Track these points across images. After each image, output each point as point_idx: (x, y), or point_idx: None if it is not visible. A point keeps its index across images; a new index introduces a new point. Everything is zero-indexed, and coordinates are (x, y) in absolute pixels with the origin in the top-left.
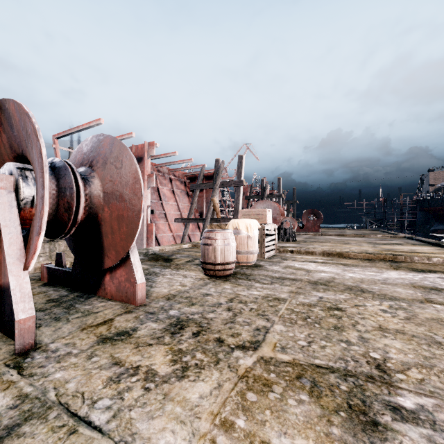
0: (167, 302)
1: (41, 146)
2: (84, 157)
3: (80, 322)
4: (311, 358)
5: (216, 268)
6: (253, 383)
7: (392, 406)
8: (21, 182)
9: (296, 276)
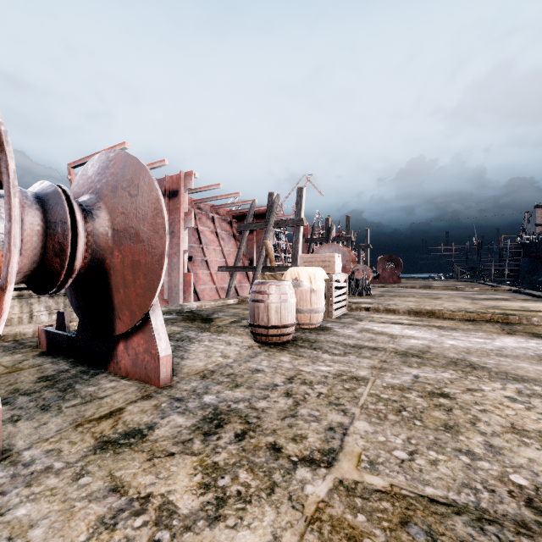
0: (202, 382)
1: (8, 157)
2: (89, 181)
3: (76, 414)
4: (419, 483)
5: (270, 333)
6: (330, 534)
7: None
8: None
9: (377, 343)
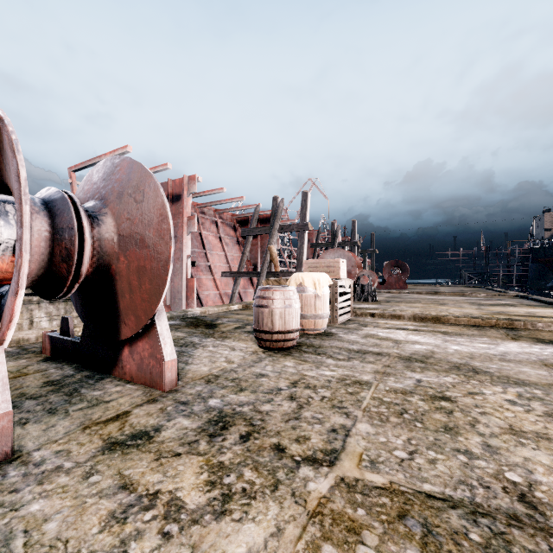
0: (206, 387)
1: (19, 165)
2: (94, 187)
3: (83, 417)
4: (417, 481)
5: (274, 338)
6: (331, 526)
7: None
8: None
9: (381, 349)
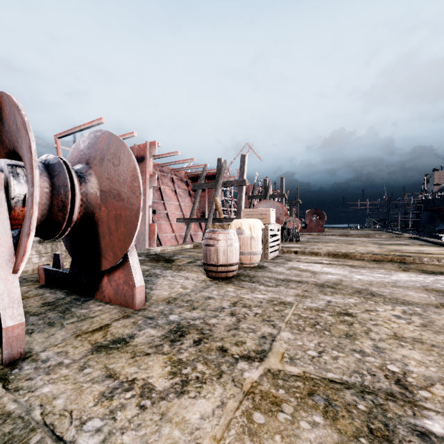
0: (167, 306)
1: (31, 140)
2: (81, 154)
3: (75, 328)
4: (323, 371)
5: (219, 270)
6: (260, 401)
7: (419, 431)
8: (11, 179)
9: (302, 278)
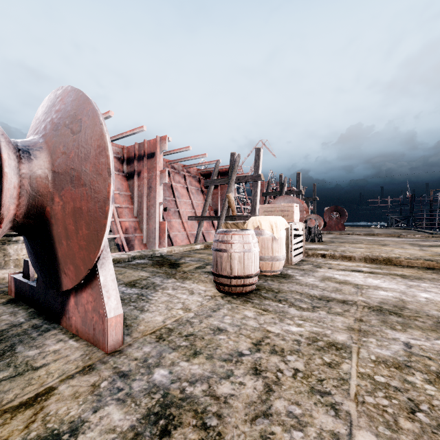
0: (156, 347)
1: None
2: (36, 122)
3: None
4: None
5: (233, 283)
6: None
7: None
8: None
9: (345, 295)
